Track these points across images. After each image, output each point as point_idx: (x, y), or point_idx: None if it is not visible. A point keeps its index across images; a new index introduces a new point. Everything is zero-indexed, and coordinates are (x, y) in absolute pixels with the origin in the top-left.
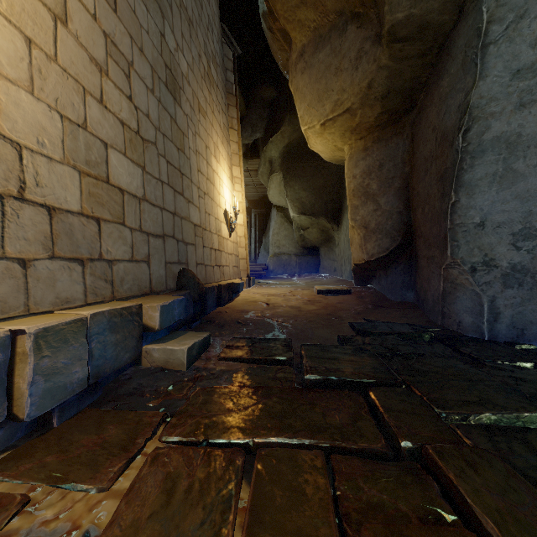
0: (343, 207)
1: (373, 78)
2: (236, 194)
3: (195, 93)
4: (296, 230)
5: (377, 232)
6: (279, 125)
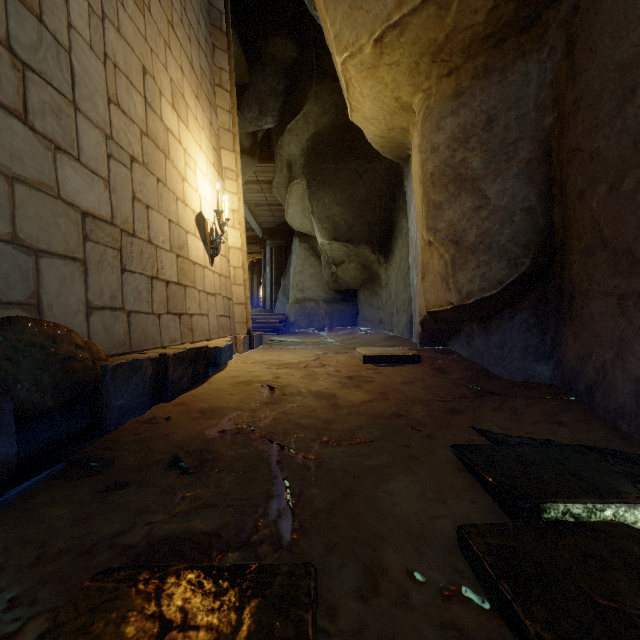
0: (395, 230)
1: None
2: (227, 196)
3: None
4: (326, 266)
5: (481, 249)
6: (301, 103)
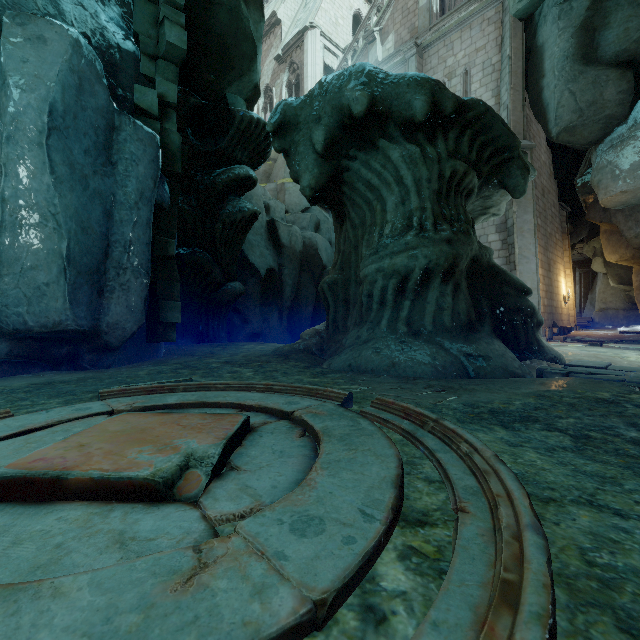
0: None
1: (634, 254)
2: (567, 283)
3: (553, 259)
4: (621, 291)
5: None
6: (599, 232)
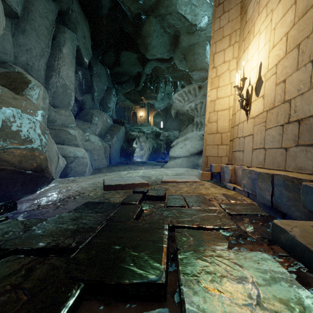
0: None
1: None
2: None
3: None
4: None
5: None
6: None
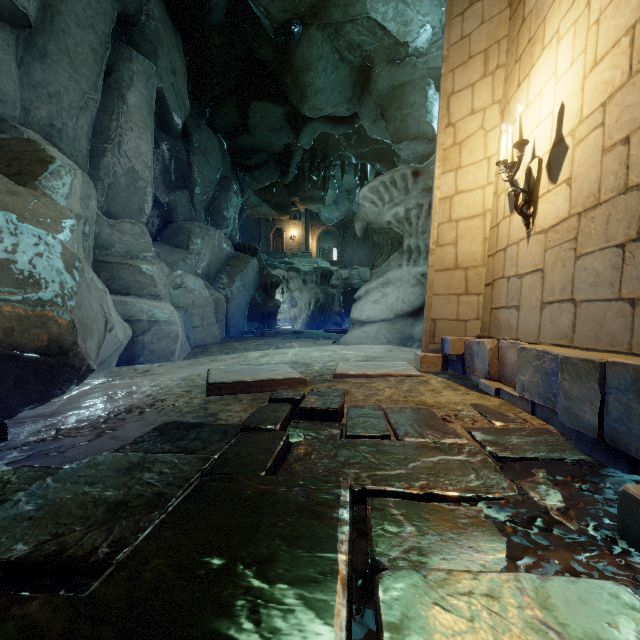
0: None
1: None
2: None
3: None
4: None
5: None
6: None
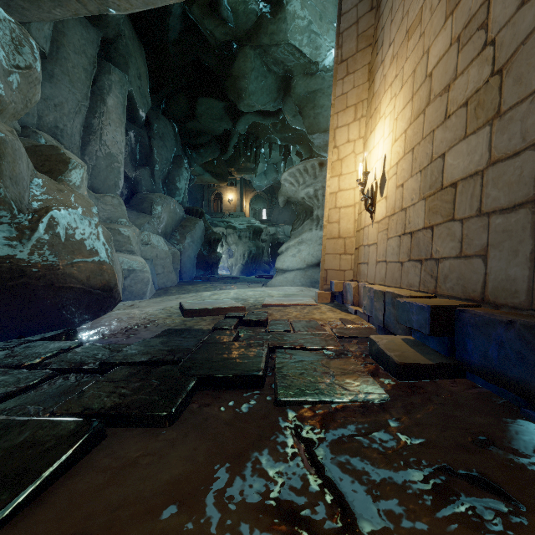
0: None
1: None
2: None
3: None
4: None
5: None
6: None
